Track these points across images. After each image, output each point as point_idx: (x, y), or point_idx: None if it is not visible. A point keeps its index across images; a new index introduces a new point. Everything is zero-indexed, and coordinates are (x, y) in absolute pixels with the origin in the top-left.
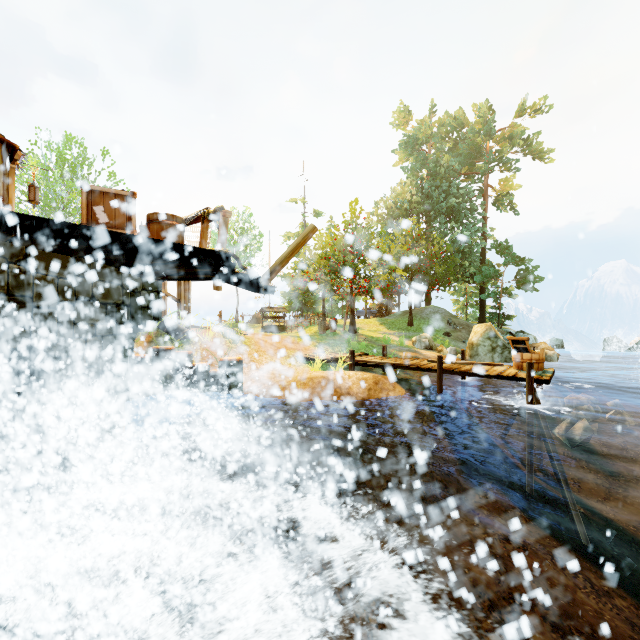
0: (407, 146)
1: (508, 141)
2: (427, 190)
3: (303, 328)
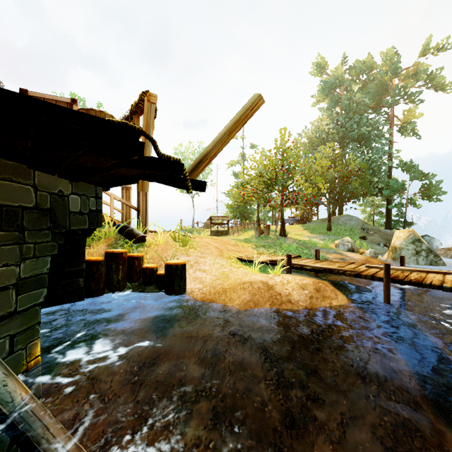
0: (324, 89)
1: (412, 77)
2: (341, 122)
3: (242, 232)
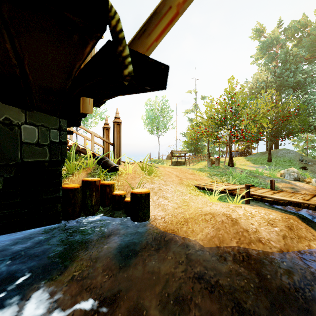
0: (262, 49)
1: None
2: (278, 73)
3: (196, 163)
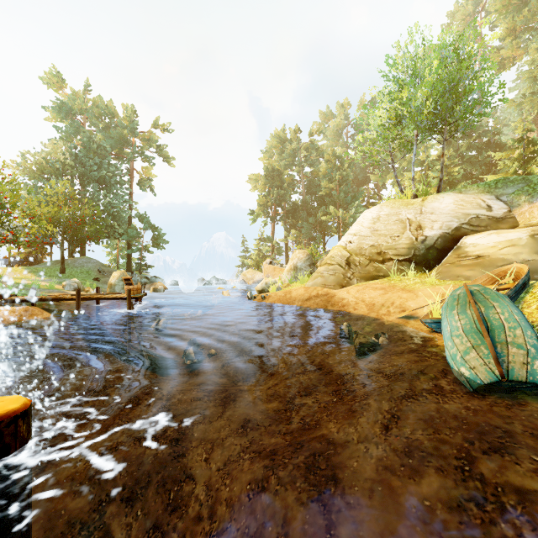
0: (61, 110)
1: (148, 142)
2: (81, 157)
3: None
